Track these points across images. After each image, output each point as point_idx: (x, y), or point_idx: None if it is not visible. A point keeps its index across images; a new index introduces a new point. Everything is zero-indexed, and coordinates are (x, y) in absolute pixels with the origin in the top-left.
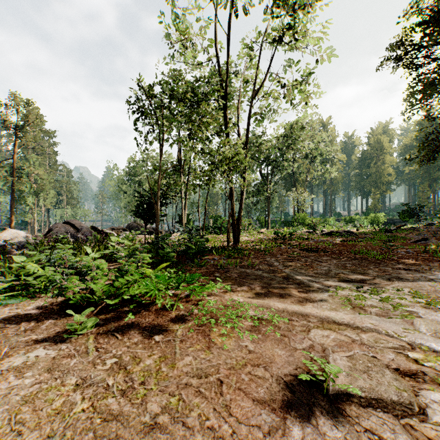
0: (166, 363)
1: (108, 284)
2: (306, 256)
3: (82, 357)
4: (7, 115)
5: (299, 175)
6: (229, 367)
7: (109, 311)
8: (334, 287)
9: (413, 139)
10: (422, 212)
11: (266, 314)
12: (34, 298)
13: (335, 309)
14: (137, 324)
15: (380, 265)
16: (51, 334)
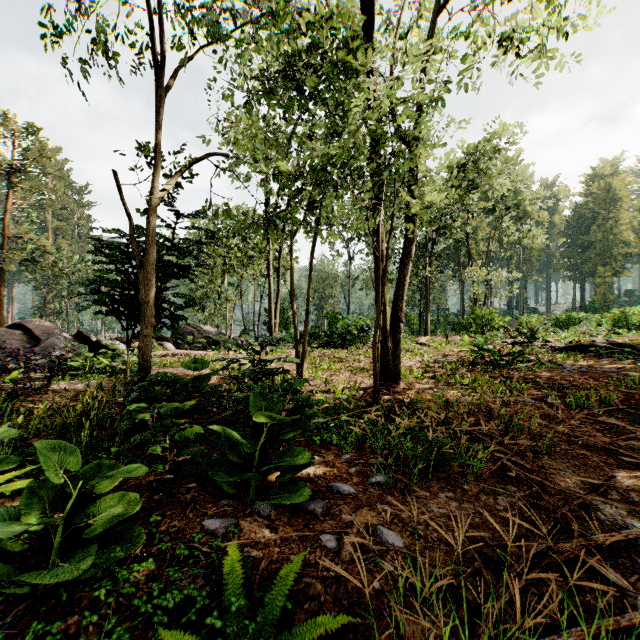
0: None
1: None
2: None
3: None
4: None
5: (474, 244)
6: None
7: None
8: None
9: None
10: None
11: None
12: None
13: None
14: None
15: None
16: None
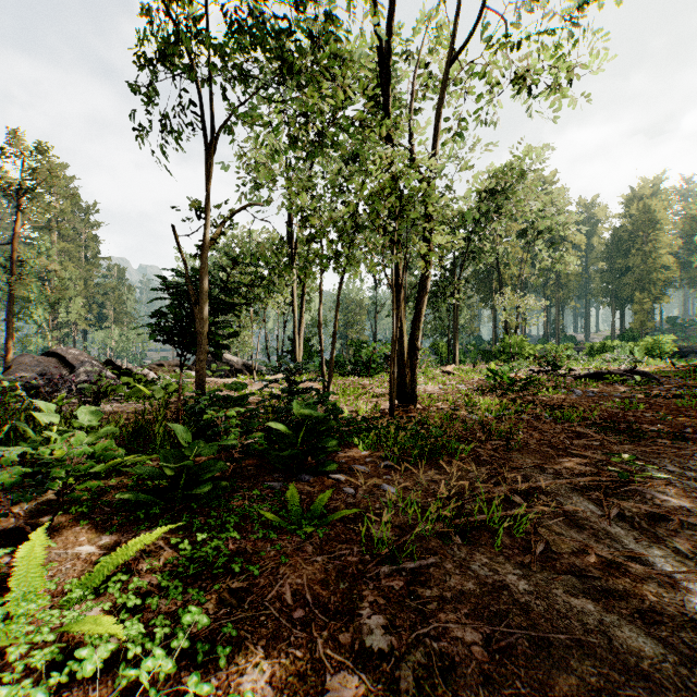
0: None
1: None
2: (638, 459)
3: None
4: (2, 168)
5: (506, 269)
6: None
7: None
8: None
9: None
10: None
11: None
12: None
13: None
14: None
15: None
16: None
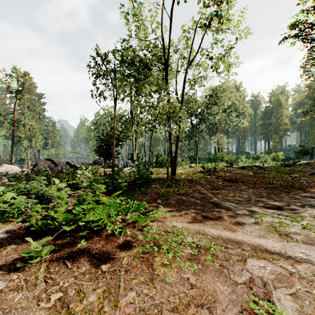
0: (109, 299)
1: (65, 213)
2: (228, 186)
3: (29, 290)
4: (9, 82)
5: (219, 125)
6: (173, 307)
7: (66, 235)
8: (257, 213)
9: (303, 97)
10: (313, 152)
11: (203, 241)
12: (7, 222)
13: (264, 236)
14: (88, 251)
15: (289, 193)
16: (8, 261)
